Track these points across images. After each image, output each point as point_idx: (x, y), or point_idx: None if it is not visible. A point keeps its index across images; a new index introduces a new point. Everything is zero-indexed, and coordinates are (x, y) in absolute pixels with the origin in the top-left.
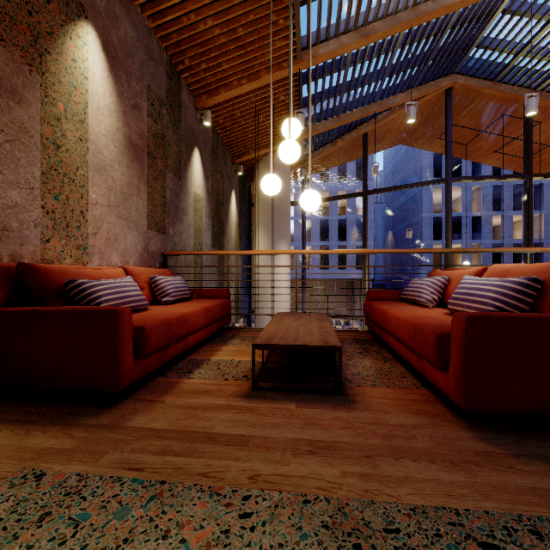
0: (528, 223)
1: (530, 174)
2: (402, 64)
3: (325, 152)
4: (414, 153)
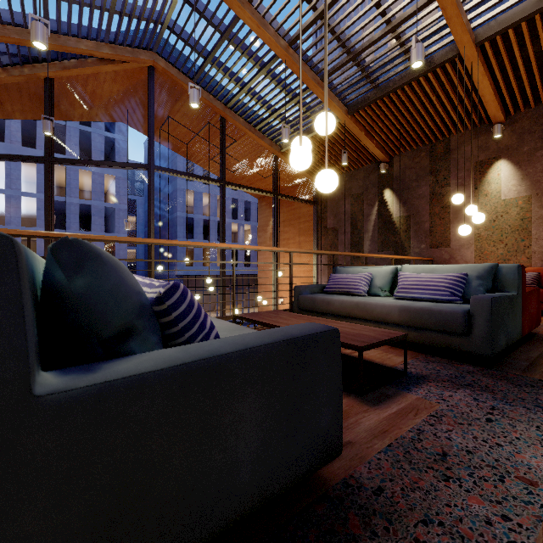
0: (223, 224)
1: (224, 181)
2: None
3: None
4: (171, 152)
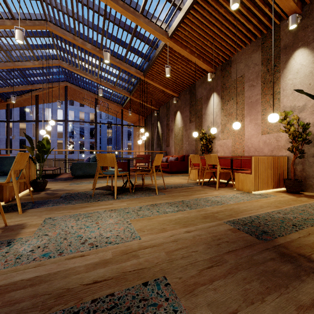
0: (95, 139)
1: (96, 122)
2: (31, 75)
3: (17, 99)
4: None
